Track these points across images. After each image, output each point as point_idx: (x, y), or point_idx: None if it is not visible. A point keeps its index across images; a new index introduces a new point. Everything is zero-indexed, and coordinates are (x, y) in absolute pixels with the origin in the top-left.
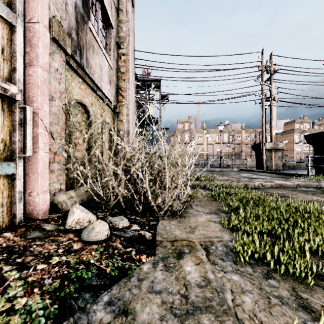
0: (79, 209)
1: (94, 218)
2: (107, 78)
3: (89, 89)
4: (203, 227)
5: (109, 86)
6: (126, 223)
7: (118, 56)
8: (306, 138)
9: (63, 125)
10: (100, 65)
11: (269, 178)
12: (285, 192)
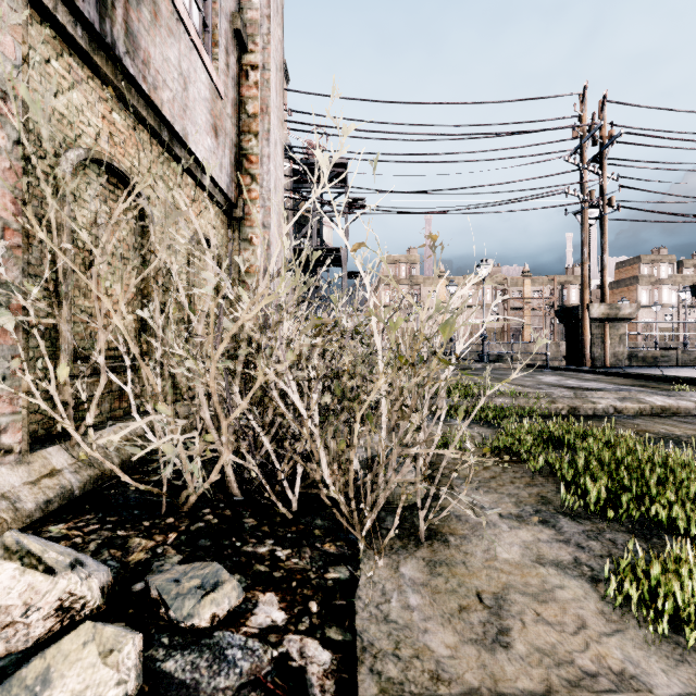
0: (11, 561)
1: (93, 589)
2: (206, 118)
3: (146, 134)
4: (531, 598)
5: (211, 140)
6: (229, 596)
7: (241, 73)
8: (695, 293)
9: (10, 216)
10: (183, 72)
11: (612, 389)
12: (692, 431)
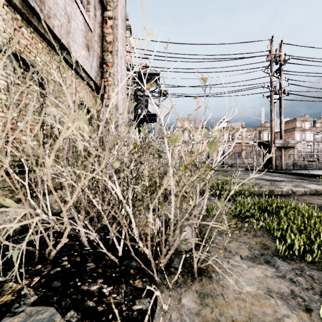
0: None
1: None
2: (82, 40)
3: (45, 43)
4: None
5: (85, 52)
6: None
7: (103, 21)
8: None
9: None
10: (67, 12)
11: (287, 180)
12: None
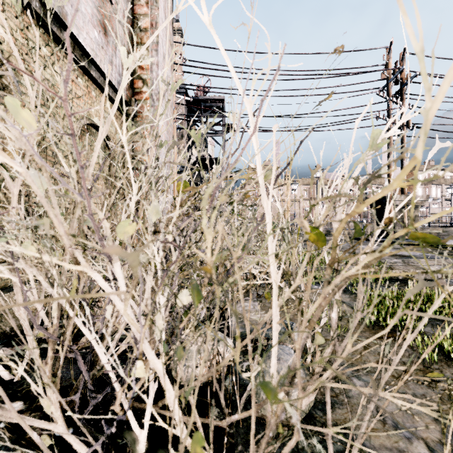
0: None
1: None
2: (92, 11)
3: None
4: None
5: (99, 35)
6: None
7: None
8: None
9: None
10: None
11: (421, 256)
12: None
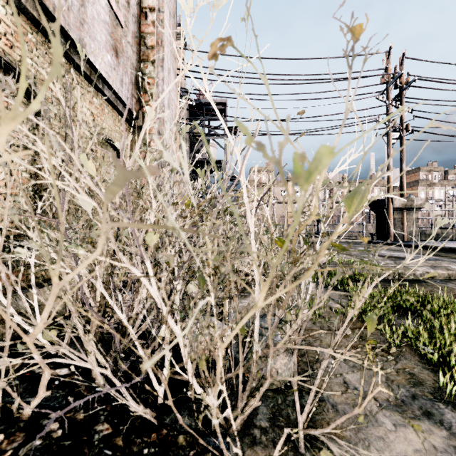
0: None
1: None
2: (106, 38)
3: (40, 36)
4: None
5: (111, 58)
6: None
7: (141, 14)
8: None
9: None
10: None
11: (416, 257)
12: None
